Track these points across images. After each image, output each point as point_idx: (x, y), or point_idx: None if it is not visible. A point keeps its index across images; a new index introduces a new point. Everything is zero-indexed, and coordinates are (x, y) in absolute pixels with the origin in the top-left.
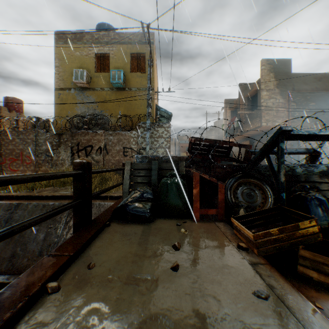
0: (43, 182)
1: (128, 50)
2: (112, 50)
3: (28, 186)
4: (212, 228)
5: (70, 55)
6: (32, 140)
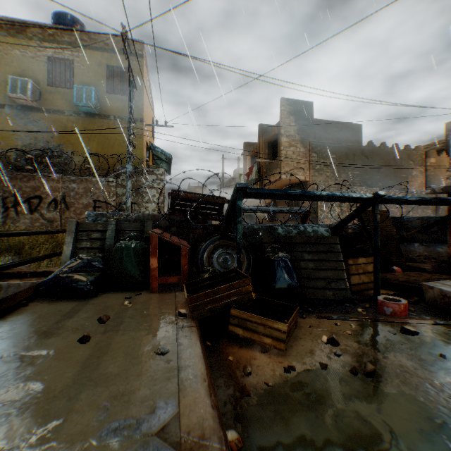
0: None
1: (104, 60)
2: (78, 56)
3: None
4: (166, 298)
5: (4, 53)
6: None
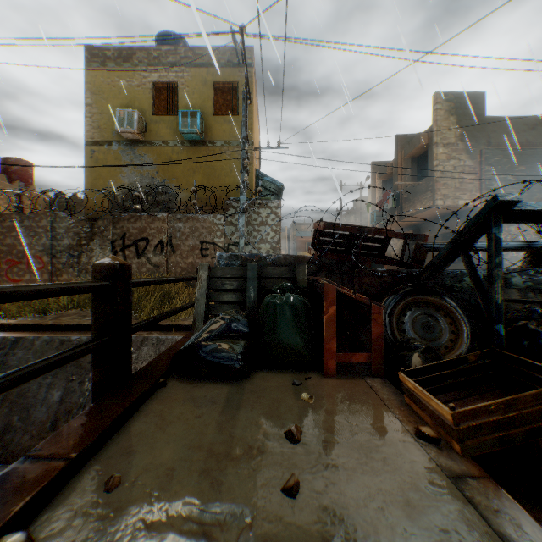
0: (62, 301)
1: (210, 76)
2: (183, 76)
3: (37, 308)
4: (360, 391)
5: (111, 86)
6: (45, 228)
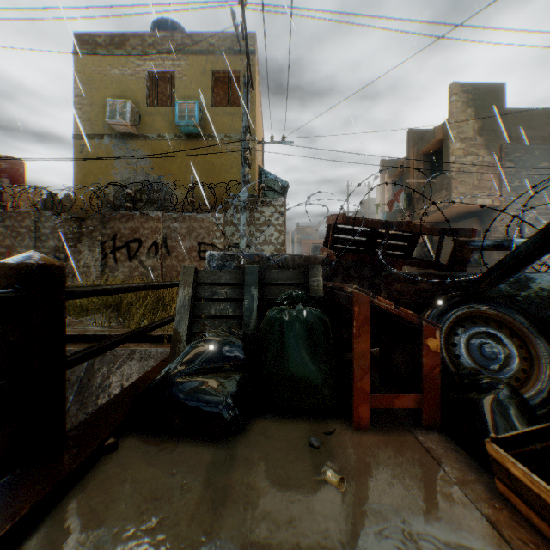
0: None
1: (209, 65)
2: (180, 65)
3: None
4: (414, 460)
5: (102, 75)
6: (28, 229)
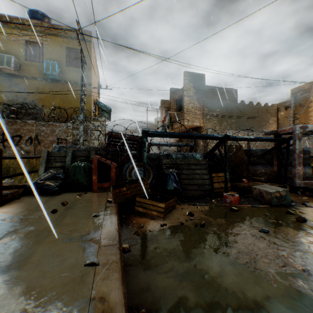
0: None
1: (64, 43)
2: (47, 40)
3: None
4: (102, 195)
5: None
6: None
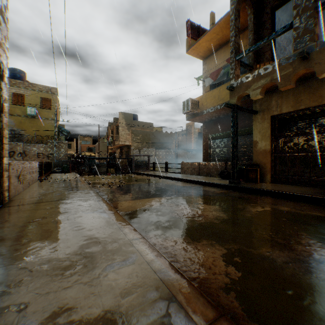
0: None
1: (40, 94)
2: (27, 92)
3: None
4: (73, 173)
5: None
6: None
